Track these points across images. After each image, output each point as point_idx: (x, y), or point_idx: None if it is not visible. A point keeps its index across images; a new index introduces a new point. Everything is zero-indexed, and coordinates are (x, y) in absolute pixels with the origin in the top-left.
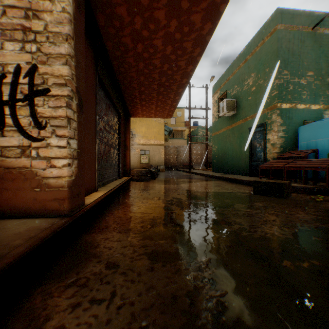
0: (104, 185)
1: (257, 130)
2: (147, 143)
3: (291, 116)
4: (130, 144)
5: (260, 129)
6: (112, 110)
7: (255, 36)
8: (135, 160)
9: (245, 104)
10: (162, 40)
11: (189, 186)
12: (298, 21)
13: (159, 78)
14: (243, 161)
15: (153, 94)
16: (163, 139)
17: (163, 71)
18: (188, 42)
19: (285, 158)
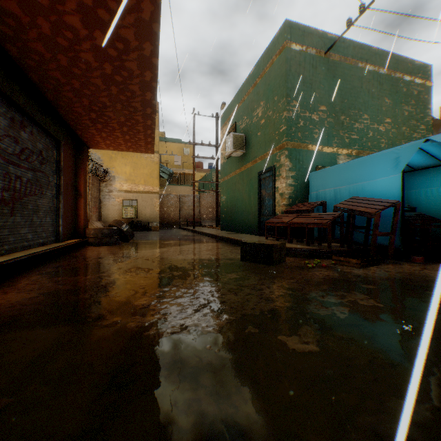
0: (1, 254)
1: (266, 176)
2: (134, 189)
3: (303, 159)
4: (107, 190)
5: (269, 174)
6: (34, 131)
7: (265, 54)
8: (116, 213)
9: (254, 141)
10: (79, 18)
11: (167, 251)
12: (311, 42)
13: (106, 87)
14: (252, 215)
15: (109, 114)
16: (158, 185)
17: (107, 76)
18: (126, 29)
19: (293, 211)
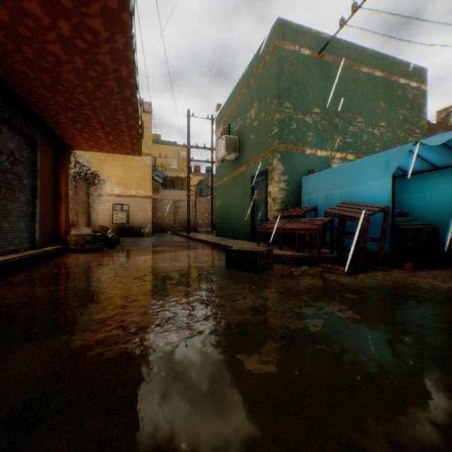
0: None
1: (259, 180)
2: (126, 193)
3: (295, 163)
4: (97, 194)
5: (262, 178)
6: (4, 130)
7: (258, 53)
8: (106, 219)
9: (248, 144)
10: (39, 4)
11: (151, 258)
12: (304, 41)
13: (81, 83)
14: (246, 221)
15: (88, 112)
16: (151, 189)
17: (79, 70)
18: (93, 18)
19: (285, 217)
